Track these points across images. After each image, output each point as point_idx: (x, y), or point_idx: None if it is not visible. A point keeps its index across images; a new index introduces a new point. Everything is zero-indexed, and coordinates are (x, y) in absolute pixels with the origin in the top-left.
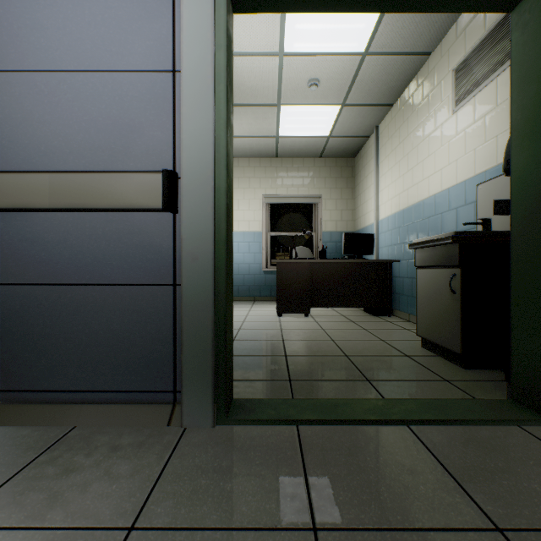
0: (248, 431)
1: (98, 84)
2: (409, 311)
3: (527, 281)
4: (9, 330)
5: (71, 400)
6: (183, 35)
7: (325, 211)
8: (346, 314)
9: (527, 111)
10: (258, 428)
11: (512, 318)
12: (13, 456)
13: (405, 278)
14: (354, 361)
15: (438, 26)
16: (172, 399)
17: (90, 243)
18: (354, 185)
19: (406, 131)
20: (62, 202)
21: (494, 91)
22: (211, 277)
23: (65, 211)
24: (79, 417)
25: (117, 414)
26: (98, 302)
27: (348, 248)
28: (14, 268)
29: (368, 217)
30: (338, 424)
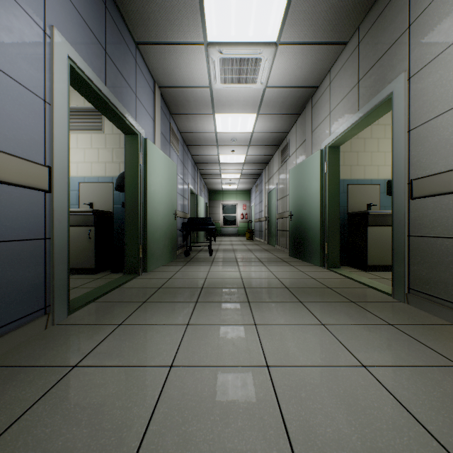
0: (84, 310)
1: None
2: None
3: (132, 232)
4: None
5: None
6: (55, 86)
7: None
8: None
9: (132, 174)
10: (84, 308)
11: (126, 245)
12: (4, 378)
13: None
14: None
15: None
16: (44, 313)
17: None
18: None
19: None
20: None
21: (90, 140)
22: (67, 233)
23: None
24: None
25: (16, 338)
26: None
27: None
28: None
29: None
30: (104, 296)
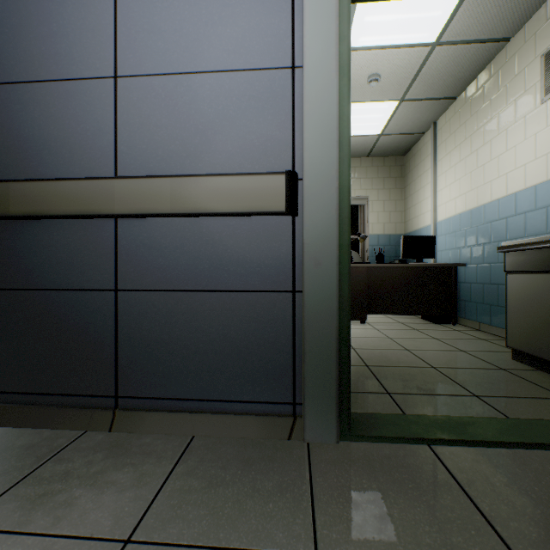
0: (377, 449)
1: (215, 85)
2: (479, 319)
3: None
4: (127, 336)
5: (187, 408)
6: (305, 28)
7: (372, 213)
8: (404, 322)
9: None
10: (386, 446)
11: None
12: (150, 466)
13: (473, 284)
14: (446, 373)
15: (524, 8)
16: (290, 411)
17: (207, 248)
18: (403, 185)
19: (474, 125)
20: (183, 207)
21: None
22: (335, 284)
23: (185, 216)
24: (197, 426)
25: (236, 425)
26: (215, 309)
27: (407, 251)
28: (132, 274)
29: (423, 219)
30: (475, 446)
